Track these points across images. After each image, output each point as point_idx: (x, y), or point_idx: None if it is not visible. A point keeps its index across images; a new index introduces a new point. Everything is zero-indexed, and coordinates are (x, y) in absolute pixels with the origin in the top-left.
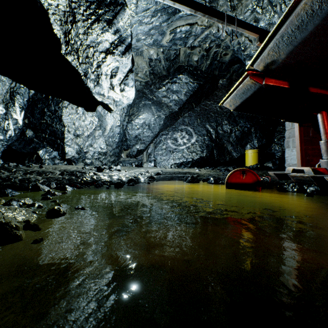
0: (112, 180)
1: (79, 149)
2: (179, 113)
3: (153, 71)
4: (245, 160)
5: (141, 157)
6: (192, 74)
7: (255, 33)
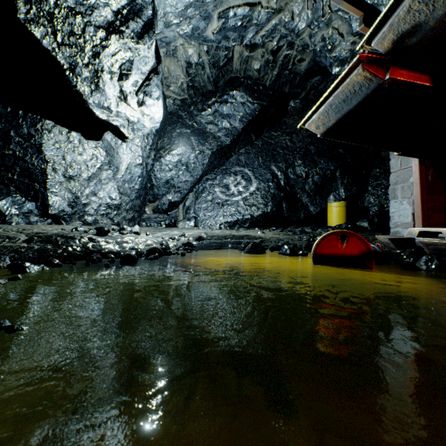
0: (120, 250)
1: (73, 199)
2: (232, 148)
3: (193, 83)
4: (328, 218)
5: (175, 213)
6: (251, 90)
7: (359, 8)
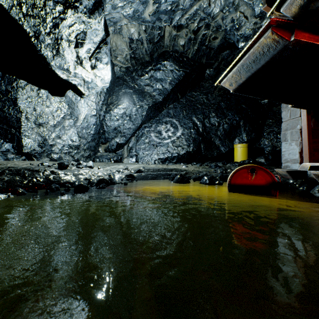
0: (75, 180)
1: (42, 141)
2: (163, 104)
3: (134, 55)
4: (234, 155)
5: (121, 152)
6: (178, 61)
7: None
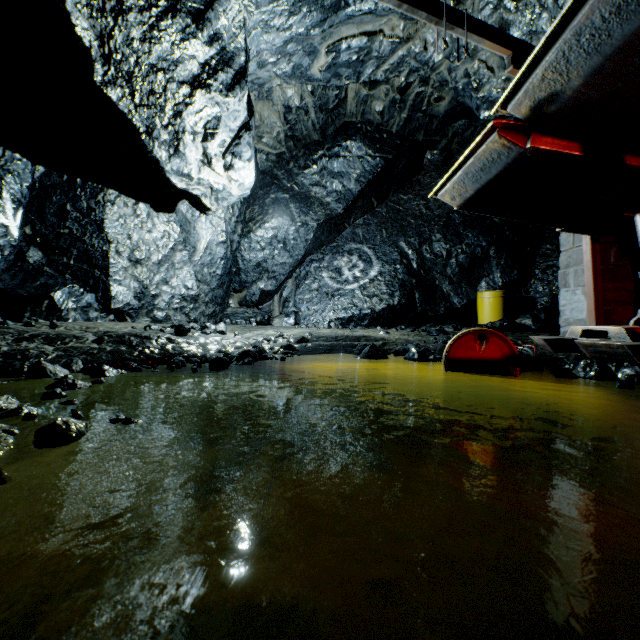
0: (206, 353)
1: (140, 289)
2: (346, 218)
3: (293, 132)
4: (478, 312)
5: (268, 306)
6: (371, 139)
7: (505, 46)
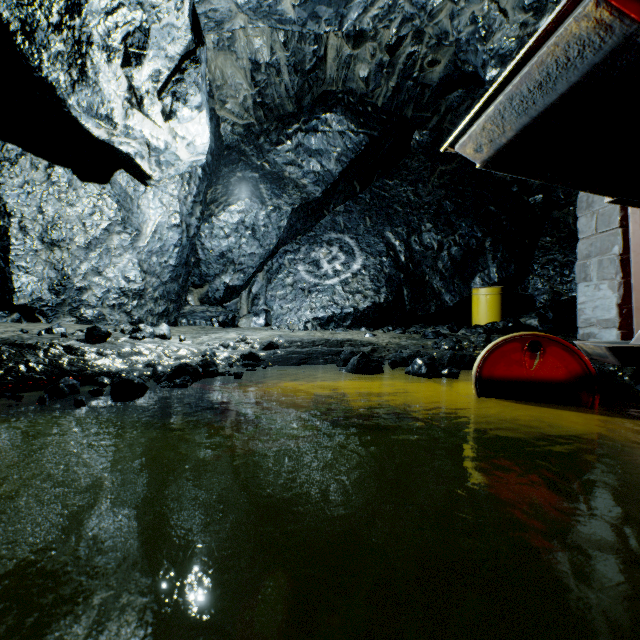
0: (121, 369)
1: (58, 280)
2: (324, 204)
3: (263, 98)
4: (472, 312)
5: (235, 304)
6: (354, 112)
7: None
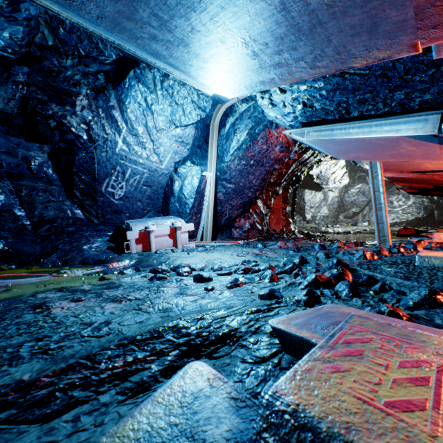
0: (334, 231)
1: (312, 215)
2: None
3: None
4: None
5: (356, 218)
6: None
7: None
